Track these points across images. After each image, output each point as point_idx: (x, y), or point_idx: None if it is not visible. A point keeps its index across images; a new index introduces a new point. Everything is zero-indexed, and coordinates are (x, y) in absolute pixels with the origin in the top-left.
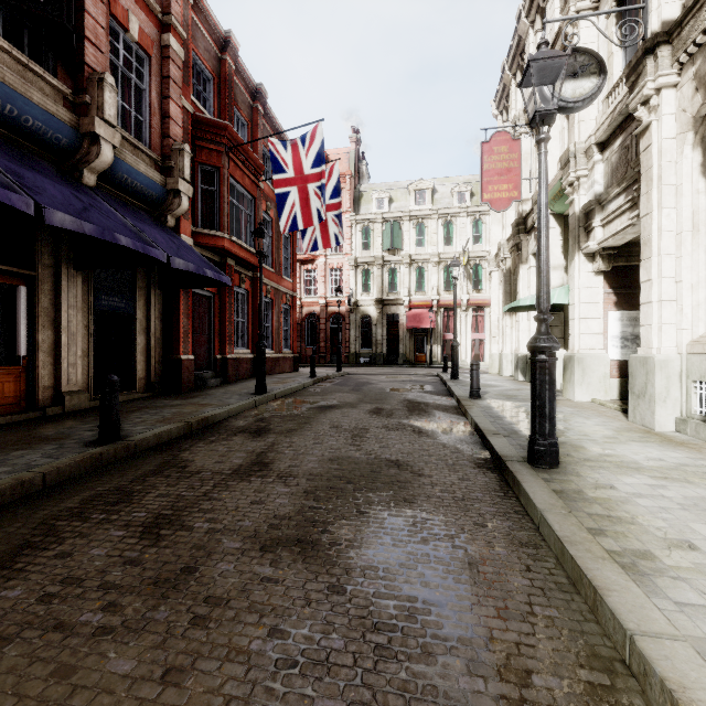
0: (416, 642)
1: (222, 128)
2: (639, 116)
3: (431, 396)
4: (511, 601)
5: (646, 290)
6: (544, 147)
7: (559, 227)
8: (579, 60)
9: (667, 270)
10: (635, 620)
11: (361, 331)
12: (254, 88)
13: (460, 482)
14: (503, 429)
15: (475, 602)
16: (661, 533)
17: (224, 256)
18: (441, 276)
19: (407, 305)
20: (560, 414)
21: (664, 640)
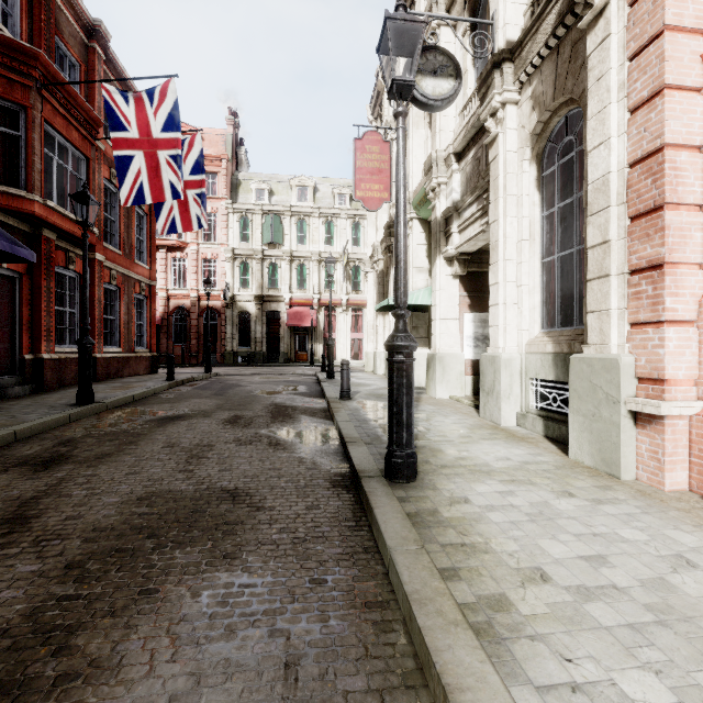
0: None
1: (30, 55)
2: (488, 126)
3: (302, 398)
4: None
5: (494, 293)
6: (402, 122)
7: (424, 232)
8: (439, 59)
9: (511, 275)
10: None
11: (239, 328)
12: (89, 23)
13: (307, 513)
14: (367, 435)
15: None
16: (514, 561)
17: (38, 226)
18: (323, 275)
19: (288, 302)
20: (423, 413)
21: None
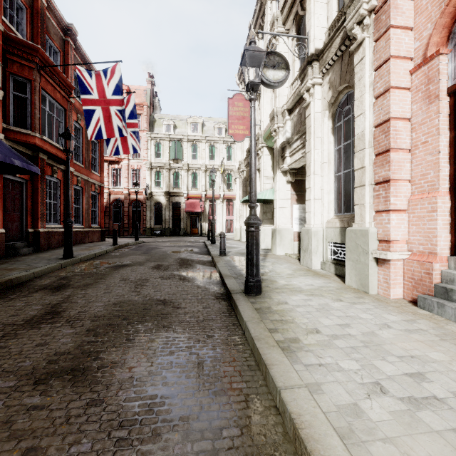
0: (149, 428)
1: (33, 49)
2: (305, 97)
3: (197, 255)
4: (219, 383)
5: (308, 193)
6: (253, 103)
7: (270, 155)
8: (276, 59)
9: (317, 183)
10: (283, 380)
11: (154, 213)
12: (65, 26)
13: (203, 310)
14: (235, 274)
15: (197, 389)
16: (305, 326)
17: (36, 151)
18: (208, 179)
19: (186, 196)
20: (268, 262)
21: (295, 389)
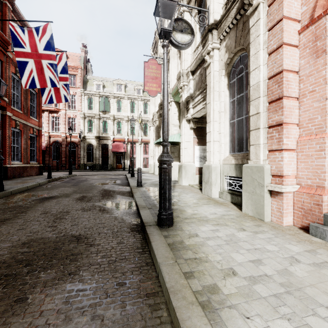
0: None
1: None
2: (206, 59)
3: (118, 186)
4: None
5: (209, 136)
6: (166, 50)
7: (177, 108)
8: (184, 25)
9: (216, 128)
10: None
11: (87, 152)
12: None
13: (117, 246)
14: (149, 204)
15: None
16: (220, 265)
17: None
18: (129, 127)
19: (112, 140)
20: (176, 192)
21: None
